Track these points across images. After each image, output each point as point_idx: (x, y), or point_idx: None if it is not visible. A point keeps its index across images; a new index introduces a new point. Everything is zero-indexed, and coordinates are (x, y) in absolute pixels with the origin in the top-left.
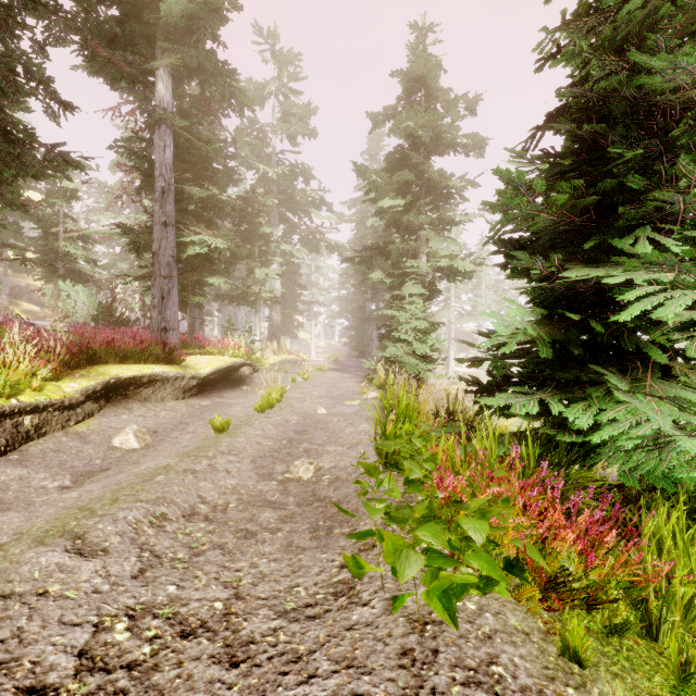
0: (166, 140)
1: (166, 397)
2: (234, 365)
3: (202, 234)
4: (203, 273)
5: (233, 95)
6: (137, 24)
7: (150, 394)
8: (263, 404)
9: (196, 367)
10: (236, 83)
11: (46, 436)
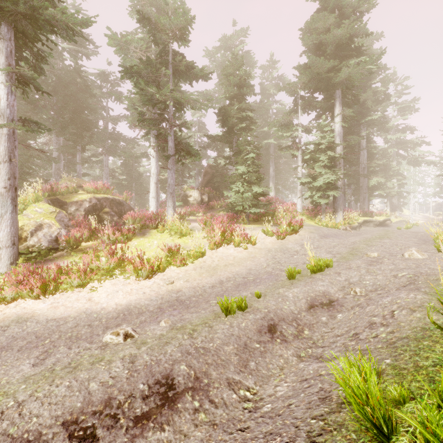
0: (364, 152)
1: (371, 226)
2: (387, 219)
3: (374, 177)
4: (374, 189)
5: (384, 127)
6: (356, 123)
7: (368, 225)
8: (408, 226)
9: (376, 219)
10: (386, 124)
11: (359, 229)
